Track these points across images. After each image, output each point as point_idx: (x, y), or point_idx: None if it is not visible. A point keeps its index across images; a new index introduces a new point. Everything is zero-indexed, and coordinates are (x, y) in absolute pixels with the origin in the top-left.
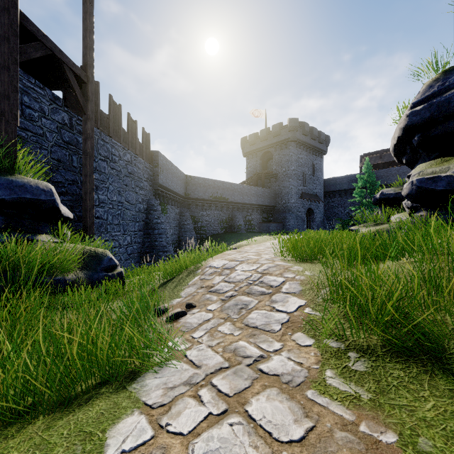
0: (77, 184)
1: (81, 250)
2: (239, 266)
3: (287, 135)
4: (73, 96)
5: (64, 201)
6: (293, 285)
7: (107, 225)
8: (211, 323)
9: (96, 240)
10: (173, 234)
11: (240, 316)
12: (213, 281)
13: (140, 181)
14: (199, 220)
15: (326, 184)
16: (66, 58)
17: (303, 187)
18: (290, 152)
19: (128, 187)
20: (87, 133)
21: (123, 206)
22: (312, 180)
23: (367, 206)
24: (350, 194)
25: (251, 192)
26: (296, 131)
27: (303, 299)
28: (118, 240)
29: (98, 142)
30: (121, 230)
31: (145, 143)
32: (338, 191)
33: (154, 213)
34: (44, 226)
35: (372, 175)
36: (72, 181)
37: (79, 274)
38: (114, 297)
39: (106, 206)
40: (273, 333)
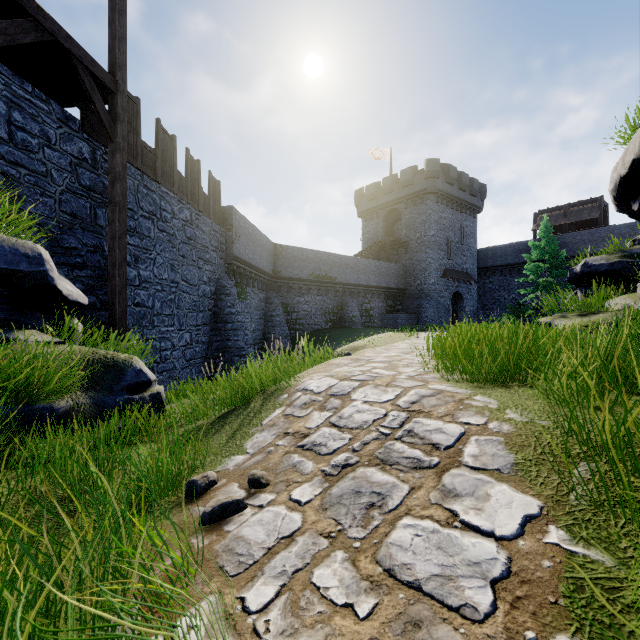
0: (103, 251)
1: (91, 355)
2: (359, 391)
3: (423, 184)
4: (95, 114)
5: (80, 278)
6: (488, 447)
7: (153, 316)
8: (297, 549)
9: (125, 340)
10: (255, 330)
11: (369, 531)
12: (309, 421)
13: (205, 250)
14: (294, 310)
15: (481, 256)
16: (79, 50)
17: (448, 261)
18: (428, 210)
19: (187, 260)
20: (116, 172)
21: (179, 287)
22: (460, 250)
23: (546, 288)
24: (518, 270)
25: (370, 269)
26: (437, 178)
27: (529, 494)
28: (170, 338)
29: (139, 189)
30: (176, 323)
31: (213, 195)
32: (498, 267)
33: (226, 299)
34: (32, 316)
35: (552, 242)
36: (94, 247)
37: (79, 397)
38: (125, 446)
39: (151, 288)
40: (475, 625)
